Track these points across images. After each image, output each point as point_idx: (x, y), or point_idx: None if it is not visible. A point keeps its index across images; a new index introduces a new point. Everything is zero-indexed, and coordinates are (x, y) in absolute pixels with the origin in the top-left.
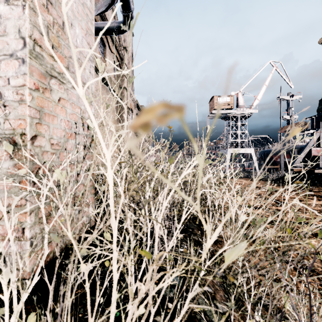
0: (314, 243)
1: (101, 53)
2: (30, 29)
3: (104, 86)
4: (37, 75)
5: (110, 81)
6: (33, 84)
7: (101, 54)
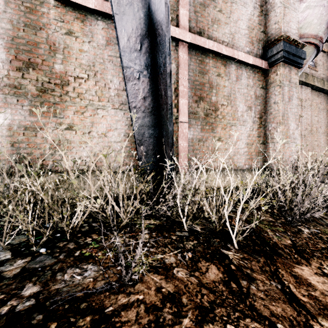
0: None
1: (310, 62)
2: (281, 136)
3: (315, 91)
4: (282, 145)
5: (322, 84)
6: (282, 147)
7: (311, 63)
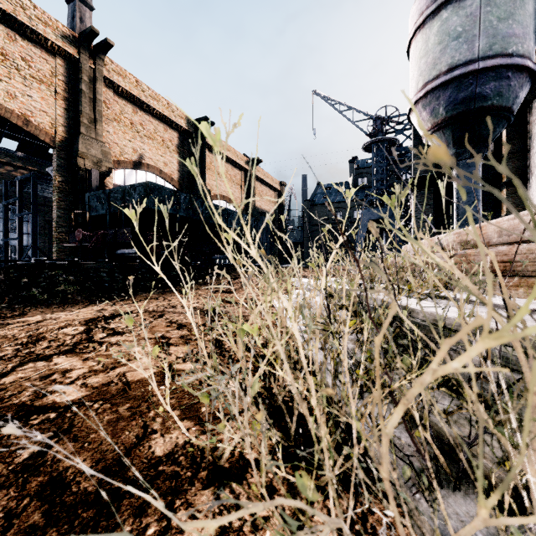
0: None
1: None
2: None
3: None
4: None
5: None
6: None
7: None
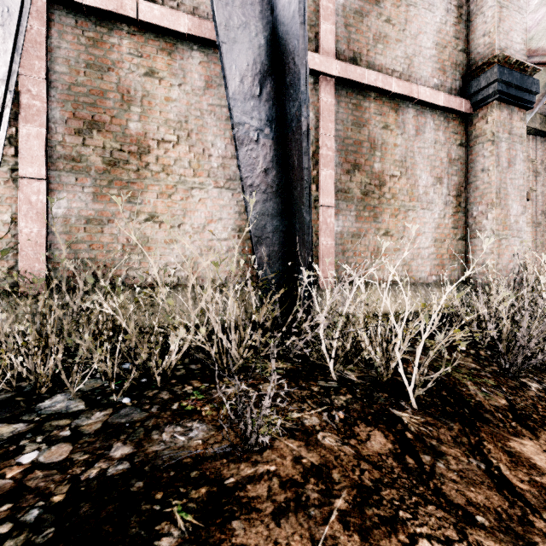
0: None
1: None
2: (495, 227)
3: None
4: (497, 241)
5: None
6: (496, 246)
7: None
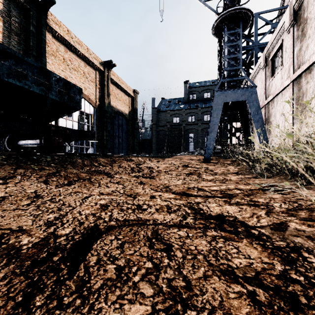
0: (215, 188)
1: None
2: None
3: None
4: None
5: None
6: None
7: None
